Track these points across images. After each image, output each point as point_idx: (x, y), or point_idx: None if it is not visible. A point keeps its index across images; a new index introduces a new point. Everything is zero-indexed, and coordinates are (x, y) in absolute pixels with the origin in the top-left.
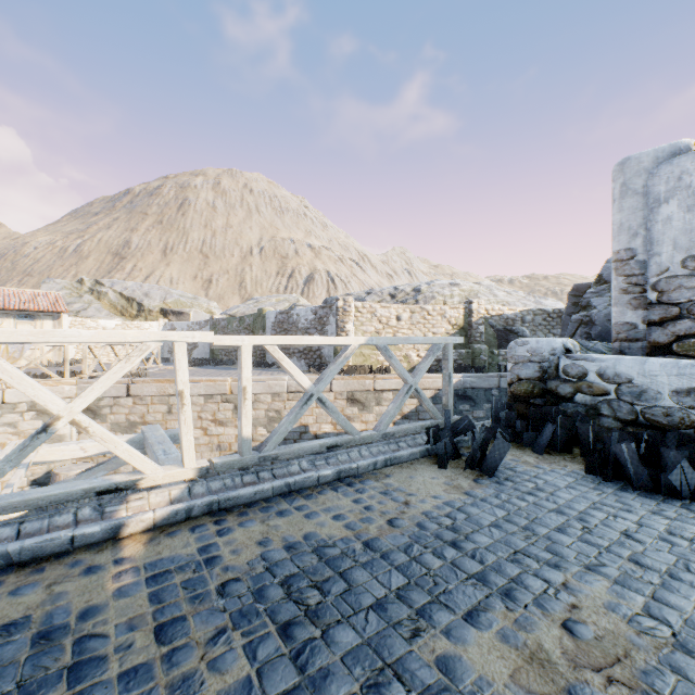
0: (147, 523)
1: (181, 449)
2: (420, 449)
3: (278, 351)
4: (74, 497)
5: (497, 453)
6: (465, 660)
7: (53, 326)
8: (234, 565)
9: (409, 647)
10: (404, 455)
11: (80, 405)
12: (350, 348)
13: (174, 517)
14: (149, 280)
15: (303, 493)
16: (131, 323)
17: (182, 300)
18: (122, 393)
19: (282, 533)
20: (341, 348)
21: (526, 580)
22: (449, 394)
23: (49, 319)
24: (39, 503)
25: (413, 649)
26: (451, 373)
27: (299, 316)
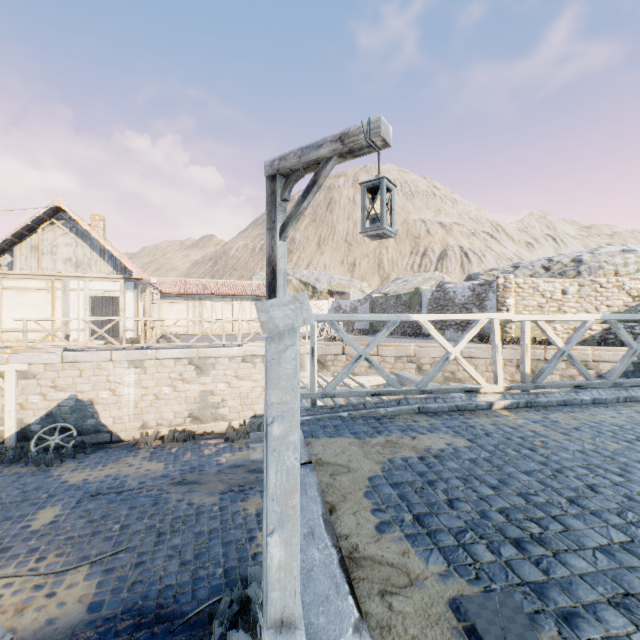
0: (501, 406)
1: (495, 375)
2: None
3: (543, 324)
4: (456, 391)
5: None
6: None
7: None
8: (570, 423)
9: None
10: (639, 396)
11: (458, 349)
12: (588, 322)
13: (511, 405)
14: (309, 268)
15: (574, 406)
16: (311, 302)
17: (342, 282)
18: (339, 352)
19: (583, 418)
20: (503, 321)
21: None
22: None
23: None
24: (445, 391)
25: None
26: None
27: (455, 293)
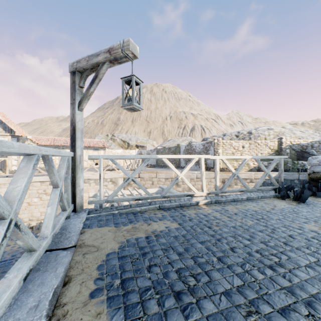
0: (203, 203)
1: (202, 187)
2: (273, 194)
3: (225, 160)
4: (182, 196)
5: (306, 195)
6: (305, 226)
7: (103, 152)
8: (233, 211)
9: (290, 224)
10: (267, 195)
11: (183, 173)
12: (246, 159)
13: (208, 202)
14: (127, 133)
15: (238, 202)
16: (126, 150)
17: (143, 141)
18: (137, 176)
19: (240, 208)
20: None
21: (320, 220)
22: (281, 177)
23: (102, 150)
24: (176, 196)
25: (291, 224)
26: (282, 169)
27: (196, 147)
